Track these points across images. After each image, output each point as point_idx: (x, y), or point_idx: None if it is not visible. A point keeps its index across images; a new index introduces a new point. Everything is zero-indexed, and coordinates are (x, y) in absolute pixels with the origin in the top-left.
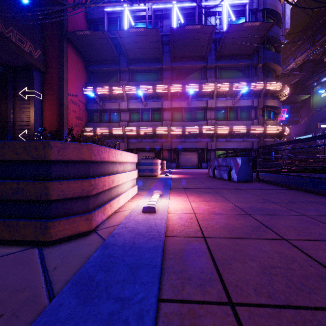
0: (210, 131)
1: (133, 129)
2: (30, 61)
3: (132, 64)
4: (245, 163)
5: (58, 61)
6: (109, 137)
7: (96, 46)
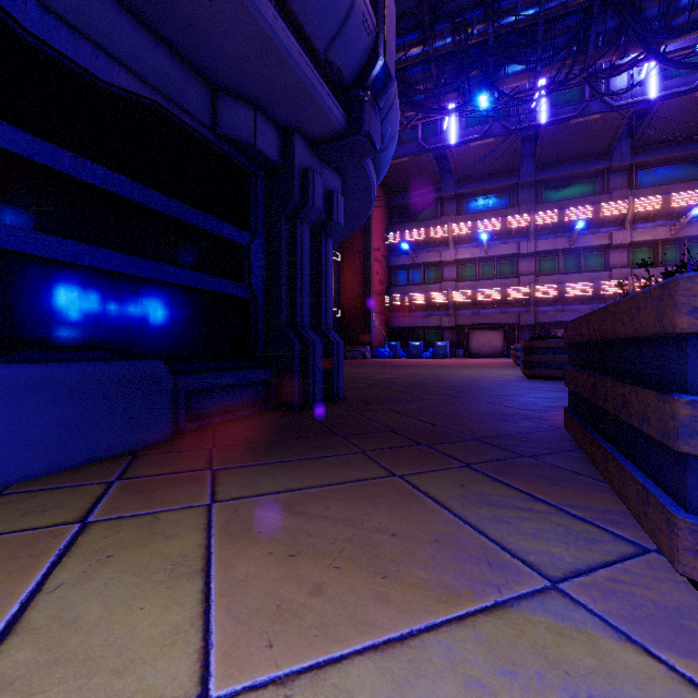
0: (617, 289)
1: (465, 293)
2: None
3: (462, 187)
4: None
5: None
6: (422, 307)
7: (410, 172)
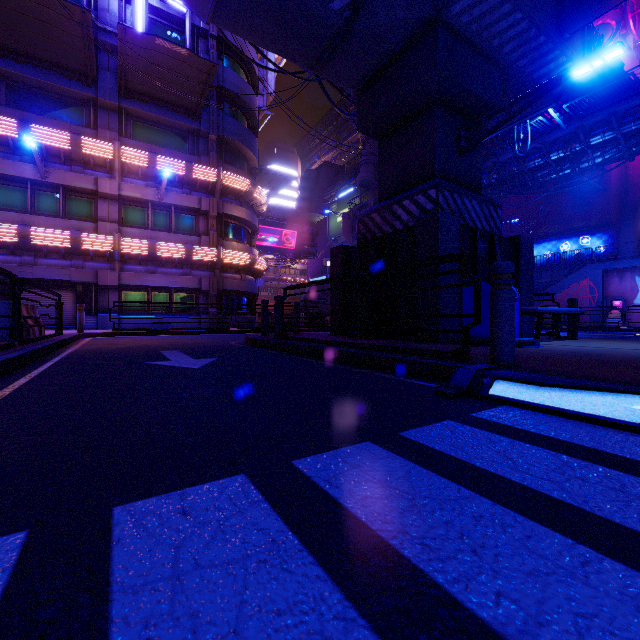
0: (102, 245)
1: None
2: None
3: None
4: None
5: None
6: None
7: None
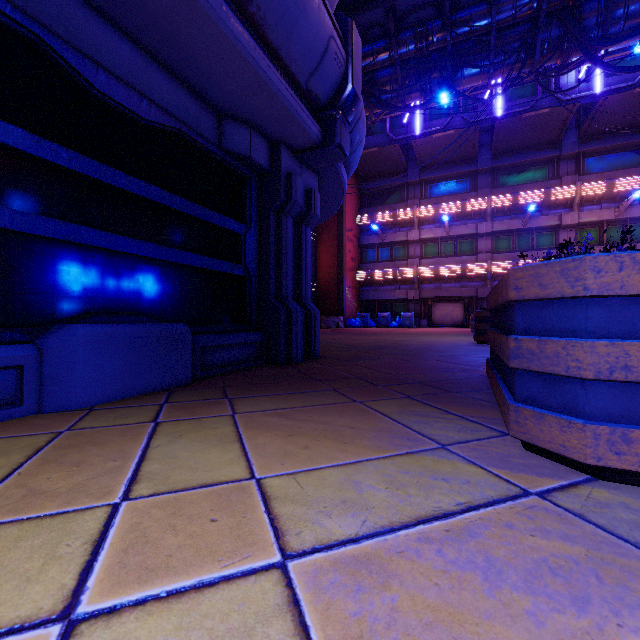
0: None
1: (429, 269)
2: None
3: (426, 173)
4: None
5: None
6: (390, 282)
7: (379, 161)
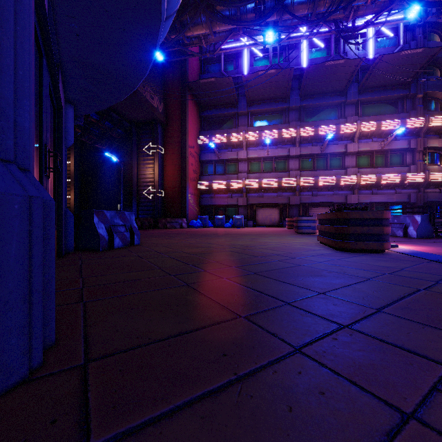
0: (350, 181)
1: (254, 181)
2: (158, 117)
3: (252, 107)
4: (425, 220)
5: (180, 112)
6: (224, 191)
7: (215, 91)
